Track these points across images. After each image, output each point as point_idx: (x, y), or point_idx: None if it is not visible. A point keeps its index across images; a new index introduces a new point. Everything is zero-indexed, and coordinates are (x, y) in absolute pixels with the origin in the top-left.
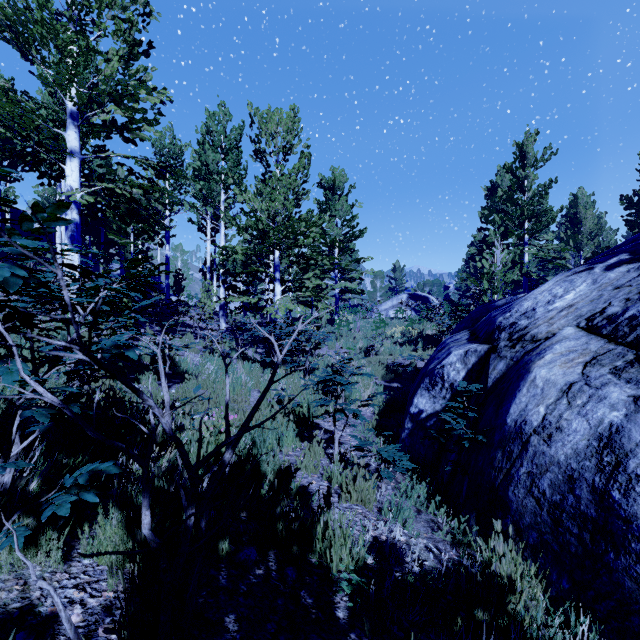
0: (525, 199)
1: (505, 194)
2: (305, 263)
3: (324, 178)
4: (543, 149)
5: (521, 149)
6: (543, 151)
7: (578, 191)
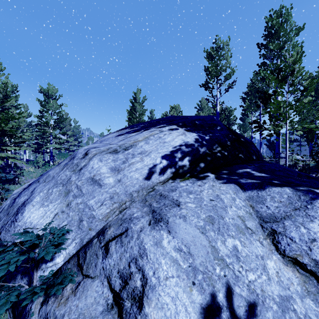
0: (137, 115)
1: (129, 112)
2: (10, 137)
3: (42, 88)
4: (143, 97)
5: (135, 95)
6: (143, 97)
7: (164, 113)
